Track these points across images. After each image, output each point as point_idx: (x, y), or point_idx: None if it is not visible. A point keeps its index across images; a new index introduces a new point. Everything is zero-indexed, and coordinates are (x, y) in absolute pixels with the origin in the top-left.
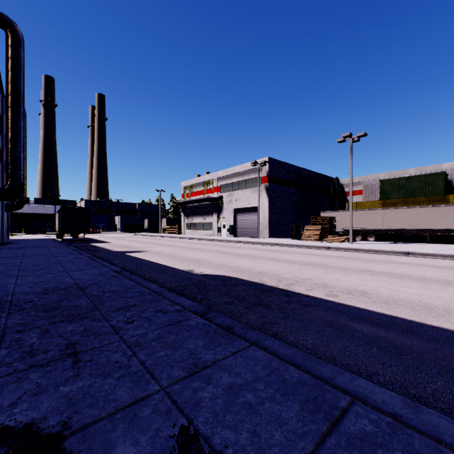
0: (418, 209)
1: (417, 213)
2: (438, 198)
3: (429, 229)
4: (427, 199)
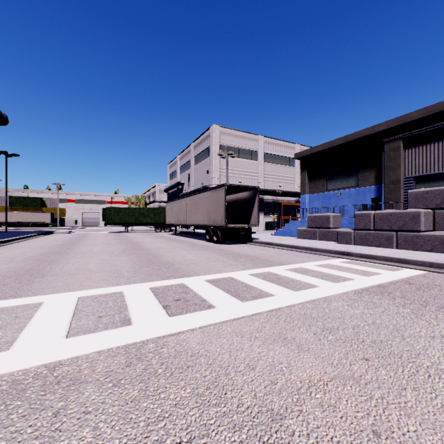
0: (28, 213)
1: (28, 215)
2: (38, 208)
3: (31, 222)
4: (34, 208)
